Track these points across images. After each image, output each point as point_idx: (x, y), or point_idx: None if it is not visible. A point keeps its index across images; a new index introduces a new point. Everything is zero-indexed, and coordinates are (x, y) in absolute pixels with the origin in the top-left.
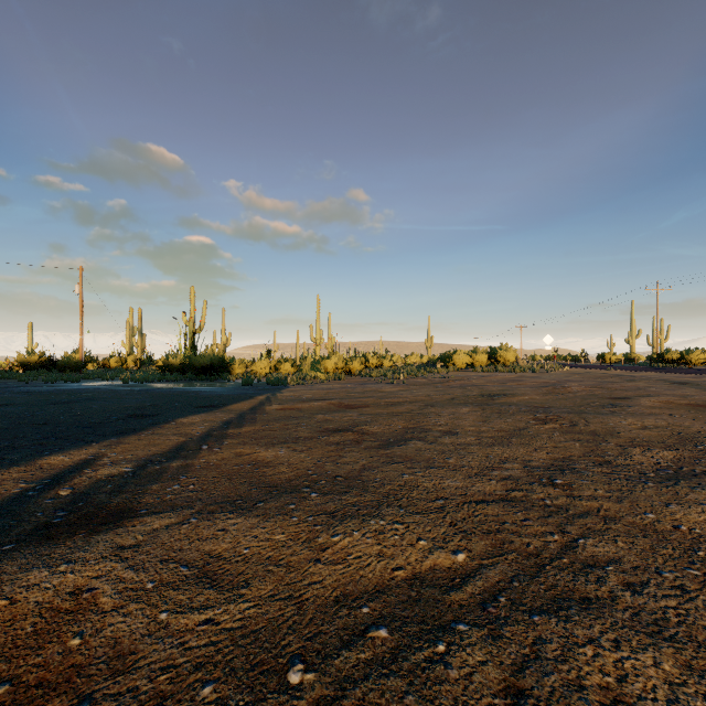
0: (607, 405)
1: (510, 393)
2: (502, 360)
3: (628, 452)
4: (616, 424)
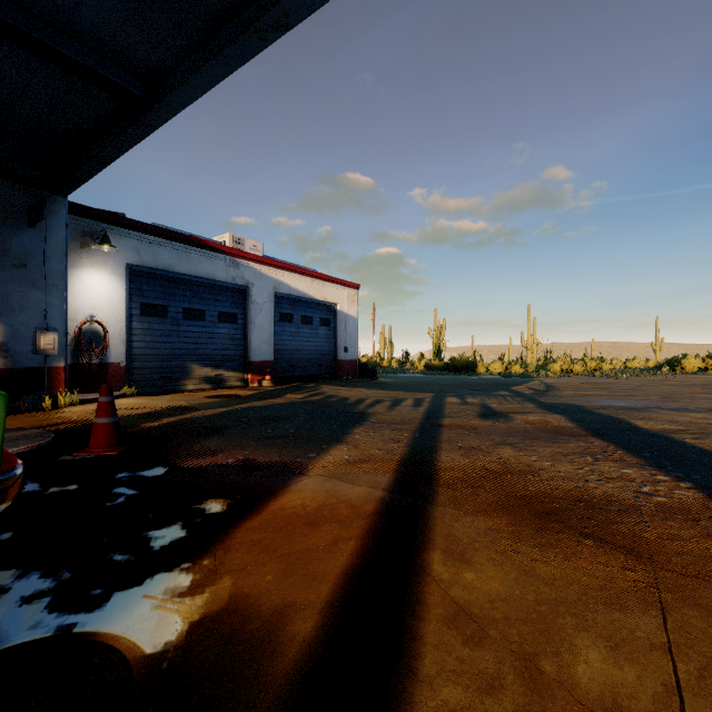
0: None
1: (710, 384)
2: None
3: None
4: None
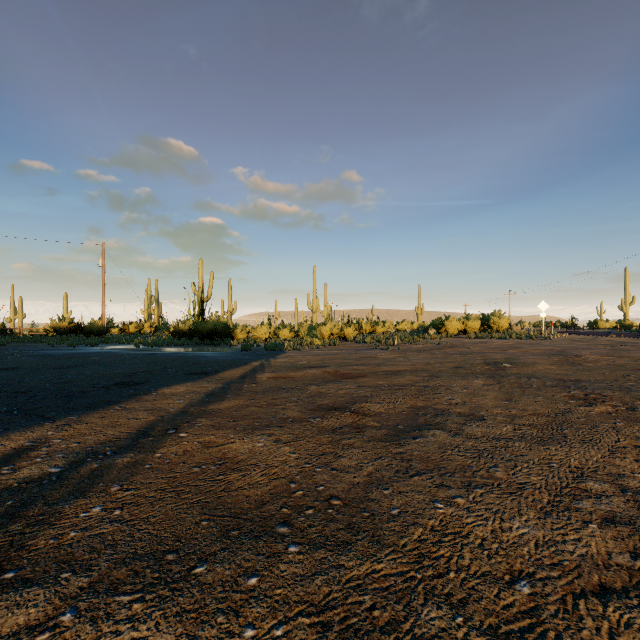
0: None
1: (518, 361)
2: (495, 326)
3: None
4: None
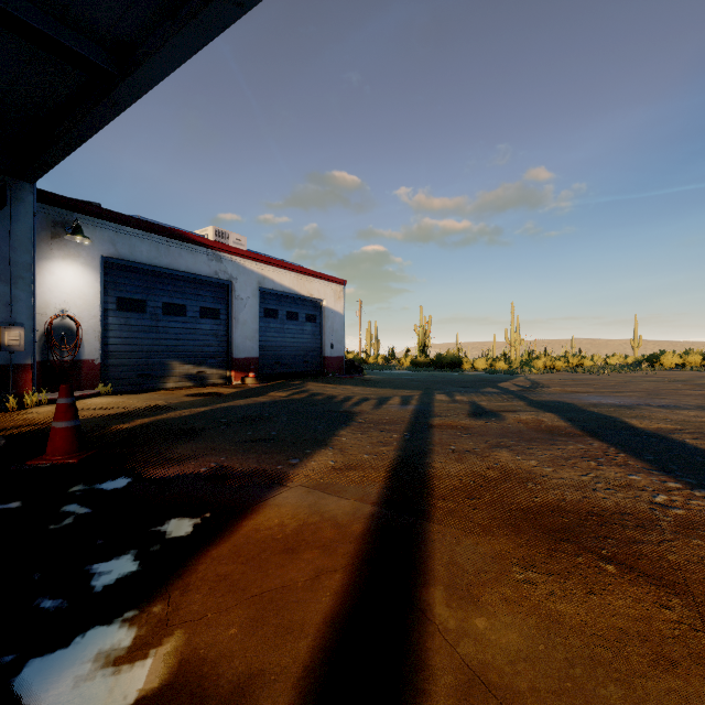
0: None
1: (690, 380)
2: None
3: (703, 389)
4: None
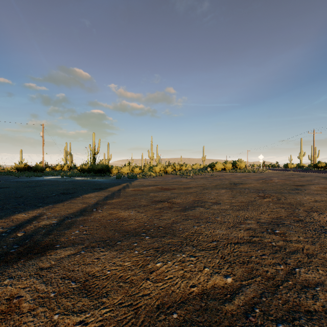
0: (293, 189)
1: (244, 182)
2: (239, 166)
3: (310, 215)
4: (300, 199)
